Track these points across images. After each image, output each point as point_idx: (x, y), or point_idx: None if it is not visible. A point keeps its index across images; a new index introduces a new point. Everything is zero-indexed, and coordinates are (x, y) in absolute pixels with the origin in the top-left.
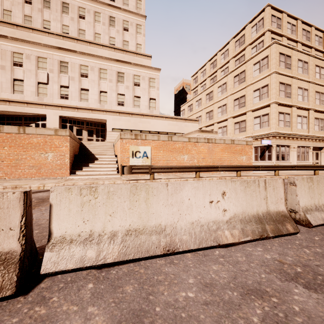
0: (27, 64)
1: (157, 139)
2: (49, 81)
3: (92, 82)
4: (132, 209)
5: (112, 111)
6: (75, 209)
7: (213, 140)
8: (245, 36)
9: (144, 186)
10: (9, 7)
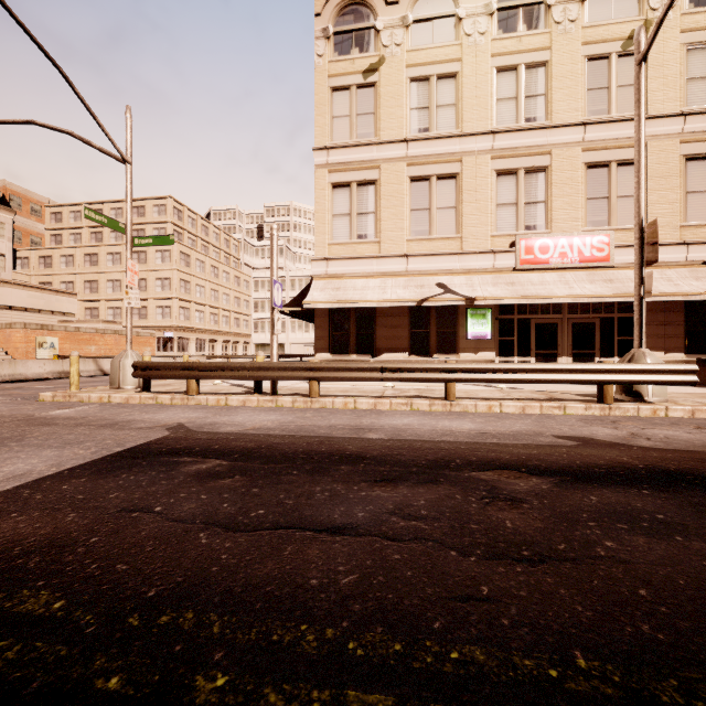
0: None
1: (65, 330)
2: None
3: None
4: None
5: None
6: None
7: (121, 332)
8: (147, 210)
9: None
10: None
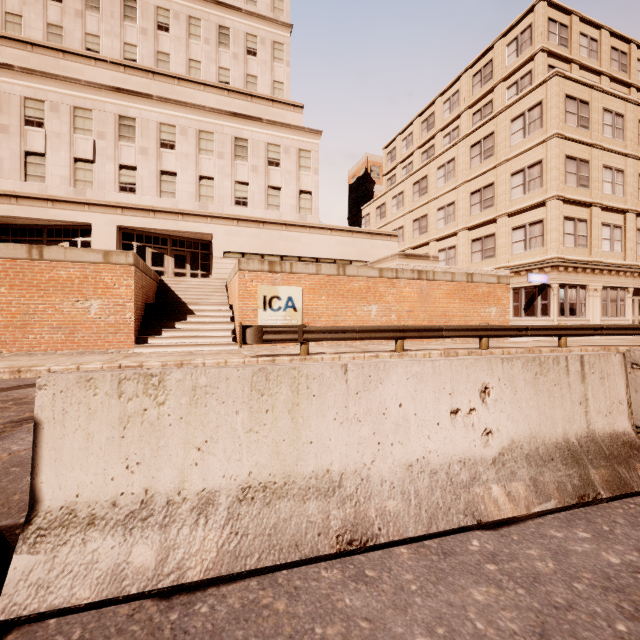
0: (53, 121)
1: (315, 272)
2: (98, 156)
3: (184, 159)
4: (256, 432)
5: (223, 217)
6: (103, 433)
7: (431, 275)
8: (494, 63)
9: (286, 372)
10: (17, 8)
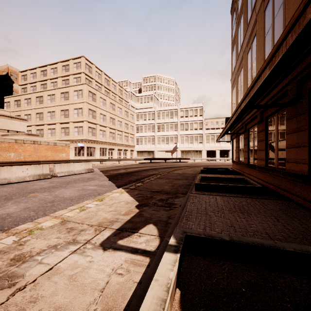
0: None
1: None
2: None
3: None
4: None
5: None
6: None
7: (39, 142)
8: (70, 66)
9: None
10: None
